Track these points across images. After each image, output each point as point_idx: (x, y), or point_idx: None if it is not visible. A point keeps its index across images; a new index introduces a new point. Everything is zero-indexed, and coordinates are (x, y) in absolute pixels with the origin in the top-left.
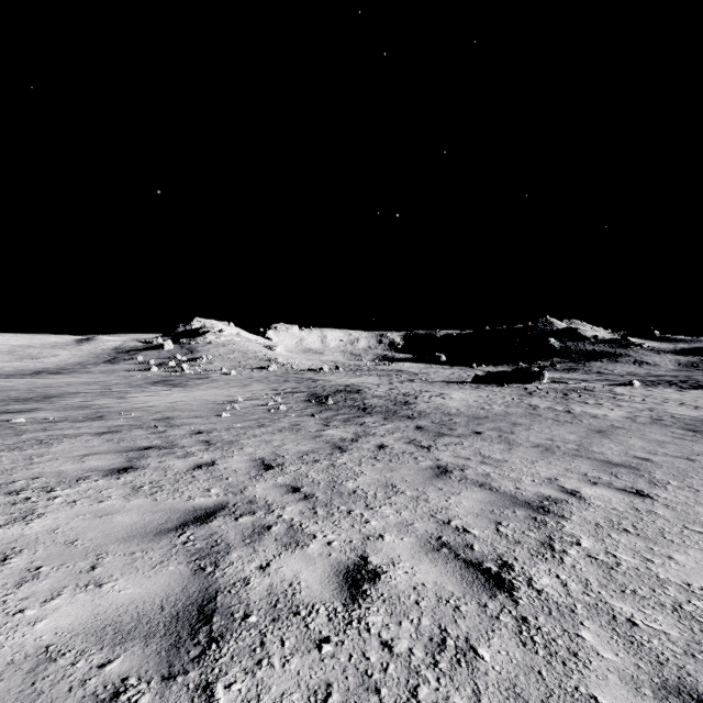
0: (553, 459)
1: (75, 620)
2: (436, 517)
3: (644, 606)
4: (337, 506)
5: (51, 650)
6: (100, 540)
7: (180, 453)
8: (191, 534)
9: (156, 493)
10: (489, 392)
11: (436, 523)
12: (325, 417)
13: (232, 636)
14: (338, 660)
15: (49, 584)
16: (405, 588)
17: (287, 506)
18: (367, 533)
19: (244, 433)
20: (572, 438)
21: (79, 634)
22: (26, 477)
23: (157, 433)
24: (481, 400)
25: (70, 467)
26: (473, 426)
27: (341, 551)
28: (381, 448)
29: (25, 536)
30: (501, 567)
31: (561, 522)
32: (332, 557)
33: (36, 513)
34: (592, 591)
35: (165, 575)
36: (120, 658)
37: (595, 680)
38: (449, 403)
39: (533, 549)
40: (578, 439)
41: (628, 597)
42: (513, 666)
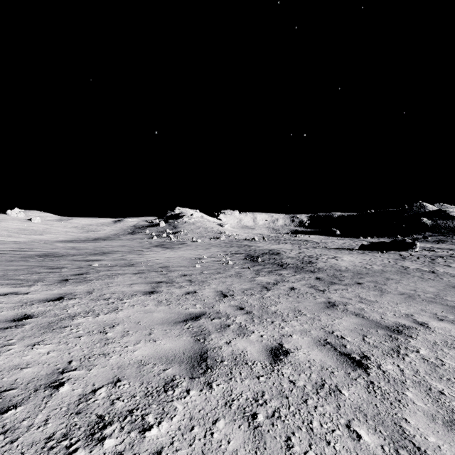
0: (412, 303)
1: (148, 352)
2: (324, 329)
3: (452, 387)
4: (265, 319)
5: (143, 362)
6: (150, 323)
7: (177, 285)
8: (190, 325)
9: (169, 305)
10: (371, 256)
11: (324, 332)
12: (256, 270)
13: (216, 368)
14: (268, 384)
15: (134, 338)
16: (303, 360)
17: (237, 316)
18: (282, 333)
19: (209, 276)
20: (431, 290)
21: (152, 358)
22: (109, 292)
23: (163, 274)
24: (364, 262)
25: (126, 289)
26: (357, 279)
27: (268, 340)
28: (292, 289)
29: (118, 318)
30: (362, 357)
31: (409, 339)
32: (263, 342)
33: (119, 309)
34: (419, 375)
35: (182, 340)
36: (170, 368)
37: (408, 412)
38: (341, 263)
39: (385, 351)
40: (436, 291)
41: (443, 381)
42: (360, 400)
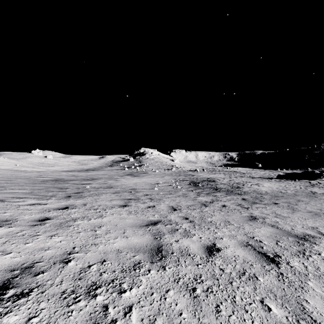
0: (318, 219)
1: (123, 244)
2: (247, 235)
3: None
4: (203, 226)
5: (119, 250)
6: (124, 226)
7: (141, 201)
8: (151, 228)
9: (137, 214)
10: (286, 184)
11: (247, 237)
12: (198, 192)
13: (168, 257)
14: (204, 269)
15: (114, 235)
16: (230, 255)
17: (183, 224)
18: (216, 236)
19: (164, 196)
20: None
21: (125, 248)
22: (97, 205)
23: (132, 194)
24: (280, 187)
25: (108, 203)
26: (274, 200)
27: (205, 241)
28: (224, 206)
29: (103, 222)
30: (275, 256)
31: (313, 245)
32: (201, 242)
33: (103, 216)
34: (319, 271)
35: (145, 238)
36: (137, 255)
37: (309, 296)
38: (261, 188)
39: (293, 252)
40: None
41: None
42: (272, 285)
